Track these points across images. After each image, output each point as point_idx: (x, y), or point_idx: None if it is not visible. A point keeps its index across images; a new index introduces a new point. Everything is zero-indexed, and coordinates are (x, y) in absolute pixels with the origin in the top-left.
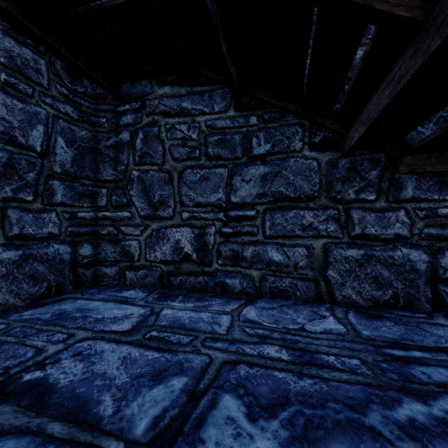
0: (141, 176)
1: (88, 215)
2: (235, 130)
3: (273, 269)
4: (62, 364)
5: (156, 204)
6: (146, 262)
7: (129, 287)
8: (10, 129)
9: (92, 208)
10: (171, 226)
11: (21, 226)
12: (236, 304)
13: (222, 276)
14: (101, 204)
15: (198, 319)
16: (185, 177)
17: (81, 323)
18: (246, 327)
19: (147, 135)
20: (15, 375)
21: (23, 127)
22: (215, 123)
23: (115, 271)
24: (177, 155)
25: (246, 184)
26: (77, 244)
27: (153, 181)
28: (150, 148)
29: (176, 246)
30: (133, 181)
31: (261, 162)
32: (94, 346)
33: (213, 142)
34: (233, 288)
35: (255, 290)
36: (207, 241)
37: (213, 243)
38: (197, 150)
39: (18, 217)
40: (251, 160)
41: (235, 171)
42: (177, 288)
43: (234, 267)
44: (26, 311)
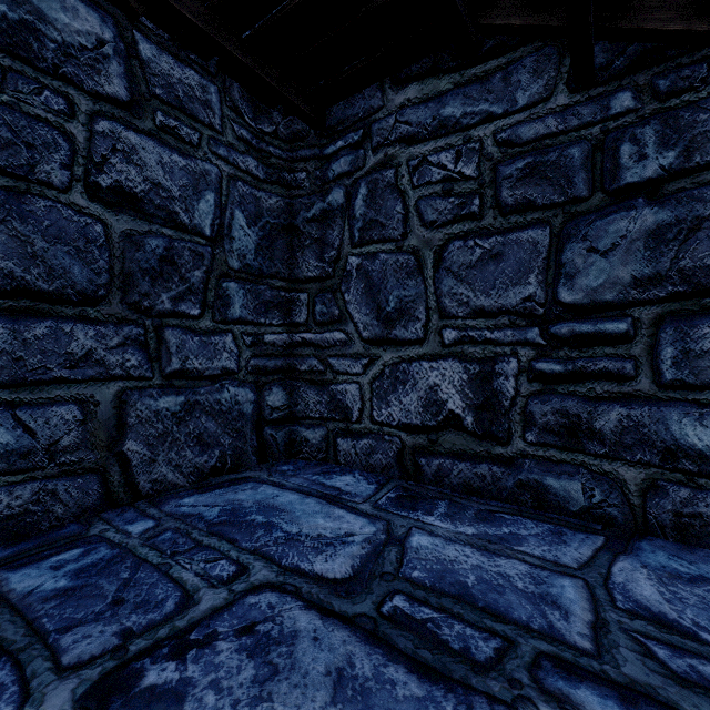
0: (363, 266)
1: (279, 338)
2: (570, 137)
3: (686, 467)
4: (216, 653)
5: (391, 316)
6: (373, 425)
7: (344, 467)
8: (168, 202)
9: (286, 328)
10: (419, 357)
11: (183, 357)
12: (585, 547)
13: (537, 469)
14: (299, 319)
15: (498, 578)
16: (450, 258)
17: (262, 541)
18: (652, 642)
19: (374, 187)
20: (134, 662)
21: (186, 196)
22: (517, 133)
23: (321, 437)
24: (432, 215)
25: (602, 258)
26: (263, 387)
27: (385, 273)
28: (380, 210)
29: (430, 398)
30: (349, 276)
31: (647, 198)
32: (279, 614)
33: (512, 175)
34: (564, 499)
35: (627, 514)
36: (499, 389)
37: (512, 396)
38: (474, 199)
39: (179, 342)
40: (616, 199)
41: (570, 232)
42: (432, 480)
43: (568, 451)
44: (187, 497)
